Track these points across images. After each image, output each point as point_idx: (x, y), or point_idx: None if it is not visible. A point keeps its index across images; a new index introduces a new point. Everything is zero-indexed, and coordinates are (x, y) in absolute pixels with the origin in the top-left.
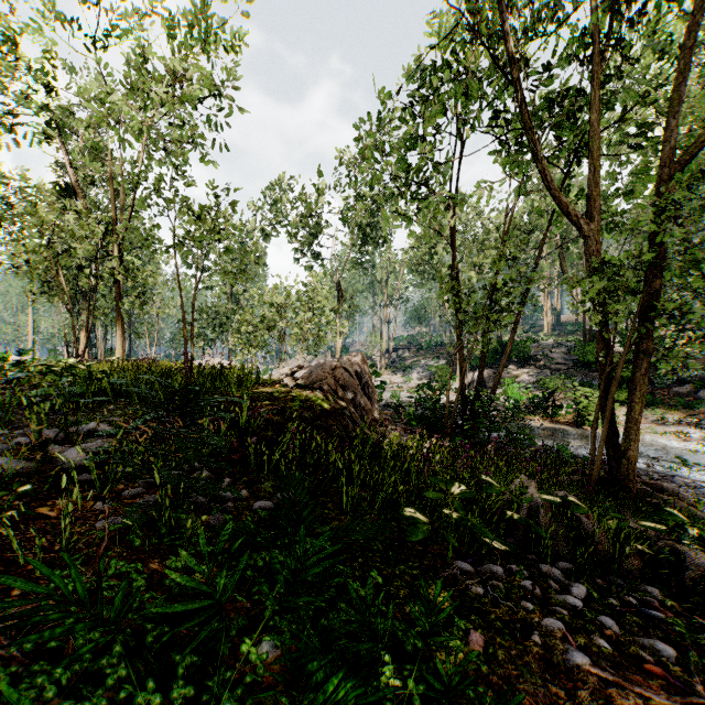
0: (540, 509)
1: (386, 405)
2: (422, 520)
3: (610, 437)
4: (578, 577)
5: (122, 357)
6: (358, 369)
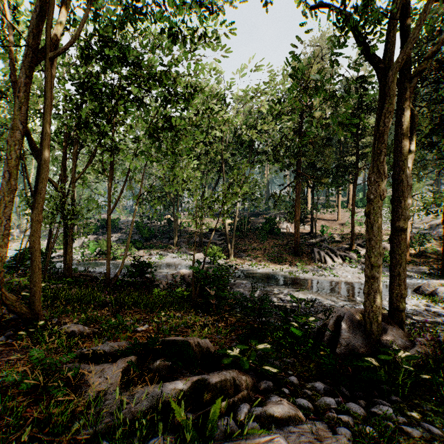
0: None
1: (6, 262)
2: None
3: (65, 261)
4: None
5: None
6: None
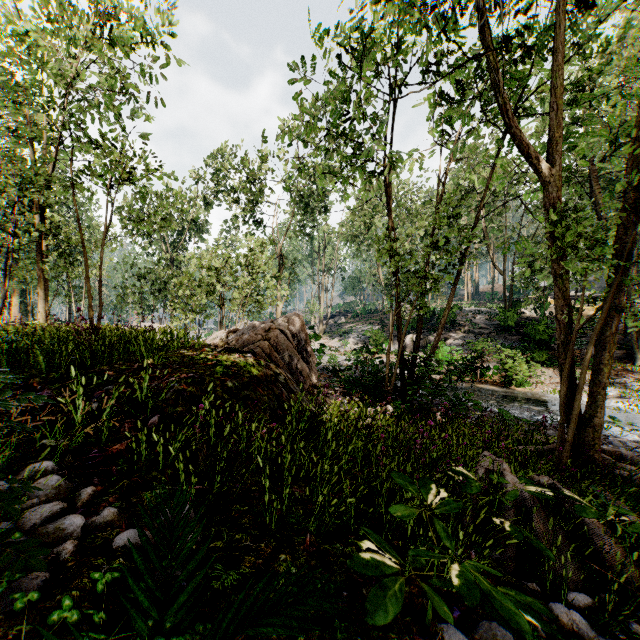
0: (535, 512)
1: (324, 369)
2: (388, 566)
3: (571, 403)
4: (617, 632)
5: (46, 321)
6: (295, 331)
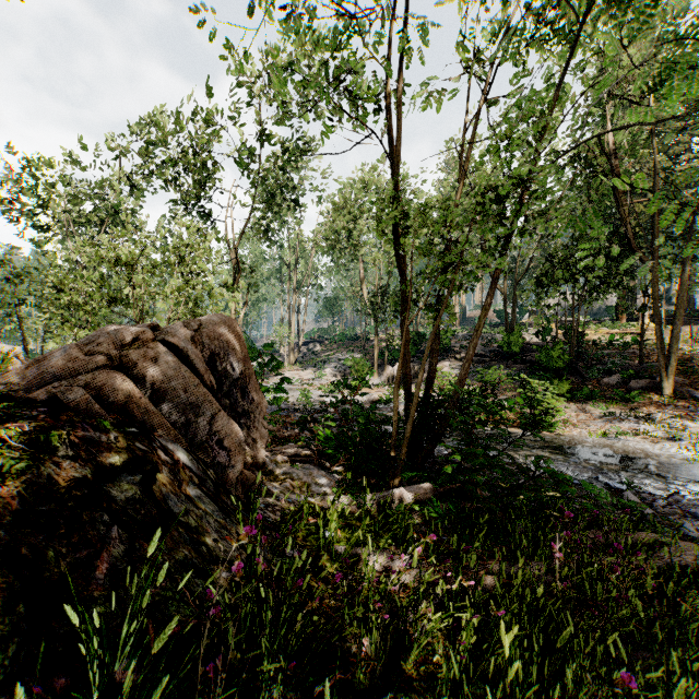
0: None
1: (292, 409)
2: None
3: None
4: None
5: None
6: (217, 350)
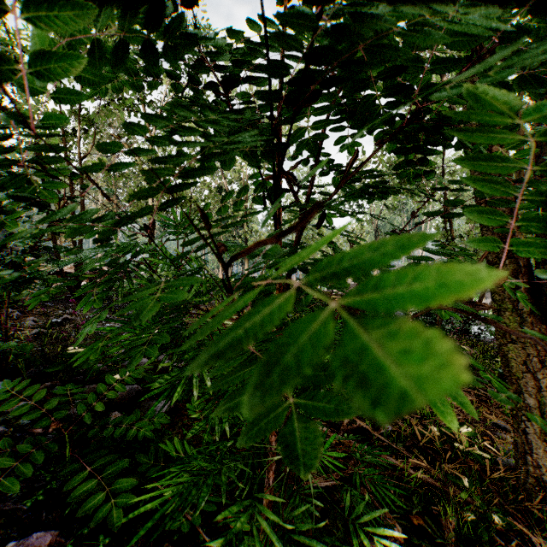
0: None
1: None
2: None
3: None
4: None
5: None
6: None
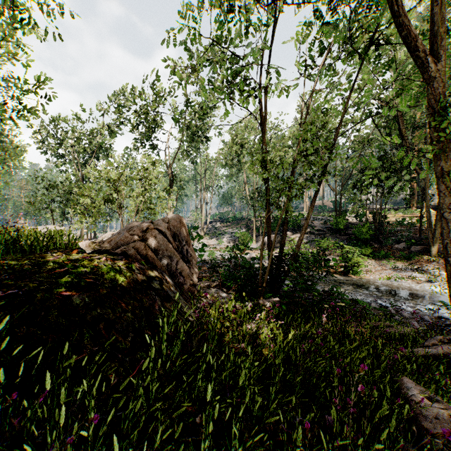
0: None
1: (204, 262)
2: None
3: None
4: None
5: None
6: (176, 232)
